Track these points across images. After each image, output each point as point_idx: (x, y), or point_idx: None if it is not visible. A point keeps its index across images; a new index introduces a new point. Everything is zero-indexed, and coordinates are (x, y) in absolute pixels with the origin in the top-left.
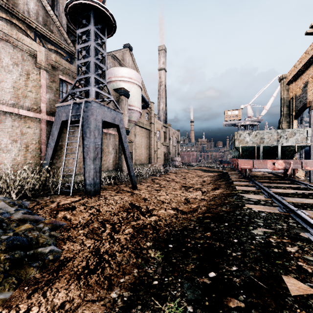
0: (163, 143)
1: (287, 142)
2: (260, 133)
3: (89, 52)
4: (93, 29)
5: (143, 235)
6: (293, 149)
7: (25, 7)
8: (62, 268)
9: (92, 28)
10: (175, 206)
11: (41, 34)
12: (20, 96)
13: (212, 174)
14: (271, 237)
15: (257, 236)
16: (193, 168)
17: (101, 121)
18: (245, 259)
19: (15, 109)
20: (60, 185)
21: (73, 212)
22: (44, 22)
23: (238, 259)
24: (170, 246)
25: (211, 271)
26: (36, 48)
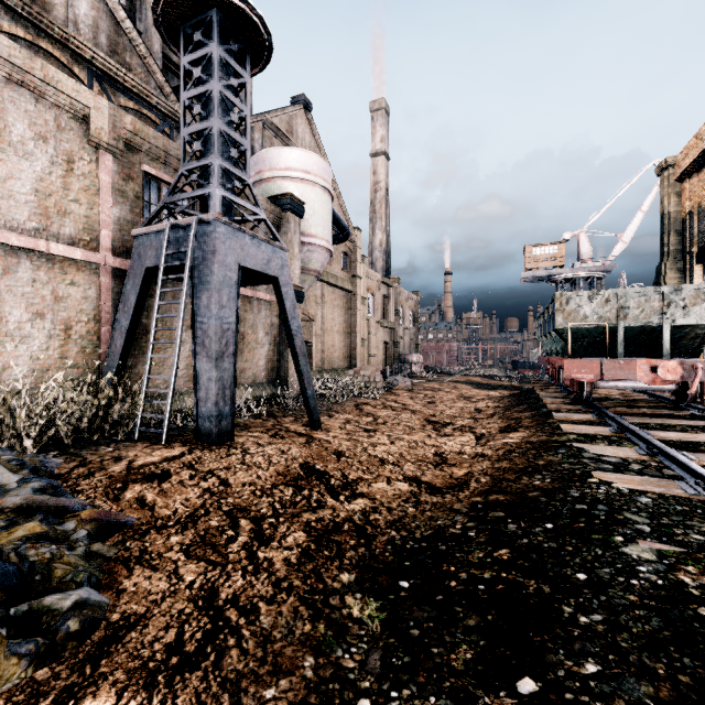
0: (382, 322)
1: (686, 315)
2: (619, 295)
3: (209, 108)
4: (217, 52)
5: (332, 551)
6: (702, 333)
7: (67, 11)
8: (112, 650)
9: (215, 51)
10: (413, 471)
11: (104, 74)
12: (53, 212)
13: (498, 393)
14: (681, 571)
15: (642, 565)
16: (451, 380)
17: (237, 267)
18: (618, 638)
19: (40, 241)
20: (141, 417)
21: (163, 486)
22: (112, 47)
23: (598, 638)
24: (404, 585)
25: (522, 675)
26: (90, 102)
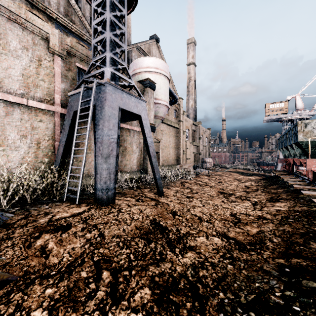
0: (193, 143)
1: None
2: None
3: (105, 28)
4: None
5: None
6: None
7: None
8: None
9: None
10: (221, 228)
11: (62, 25)
12: (31, 85)
13: (254, 177)
14: None
15: None
16: (228, 171)
17: (118, 108)
18: None
19: (24, 99)
20: (67, 189)
21: (62, 236)
22: (66, 13)
23: None
24: None
25: None
26: (49, 31)
